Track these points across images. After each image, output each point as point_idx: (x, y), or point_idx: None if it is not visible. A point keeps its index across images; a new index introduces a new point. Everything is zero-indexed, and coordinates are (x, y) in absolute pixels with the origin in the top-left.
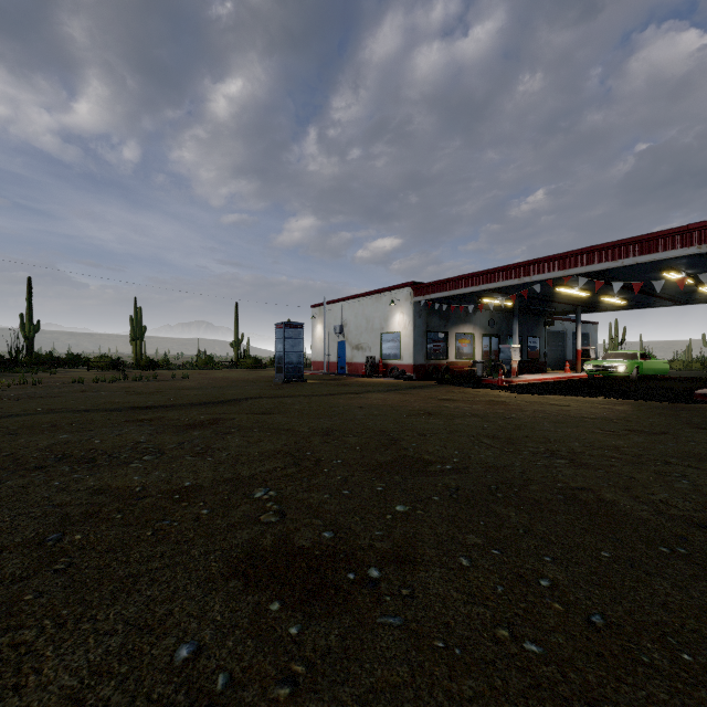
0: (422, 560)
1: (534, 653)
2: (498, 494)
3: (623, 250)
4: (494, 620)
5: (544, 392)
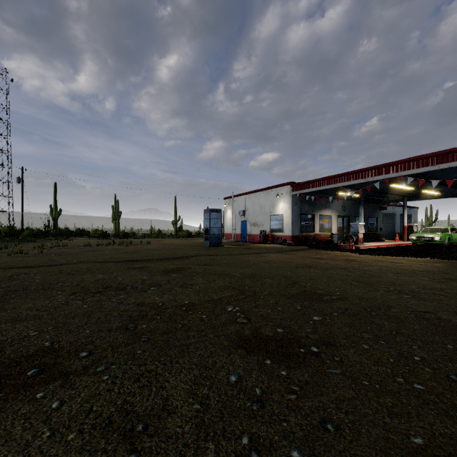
0: (340, 344)
1: (420, 389)
2: (373, 313)
3: (439, 158)
4: (393, 374)
5: (382, 254)
